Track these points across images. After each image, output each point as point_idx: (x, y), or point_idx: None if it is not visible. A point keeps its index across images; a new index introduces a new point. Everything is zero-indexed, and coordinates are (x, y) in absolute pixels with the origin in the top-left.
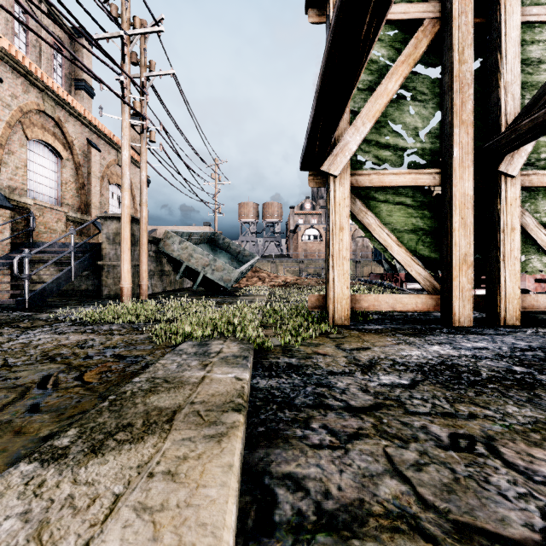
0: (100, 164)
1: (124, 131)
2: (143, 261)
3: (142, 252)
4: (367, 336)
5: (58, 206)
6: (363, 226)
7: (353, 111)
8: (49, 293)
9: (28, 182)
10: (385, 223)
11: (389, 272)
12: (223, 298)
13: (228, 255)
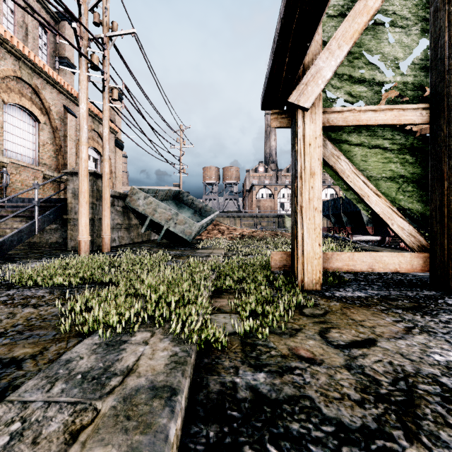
0: (76, 129)
1: (81, 85)
2: (106, 215)
3: (104, 206)
4: (355, 312)
5: (36, 165)
6: (335, 173)
7: (322, 41)
8: (9, 247)
9: (5, 143)
10: (359, 170)
11: (336, 225)
12: (183, 250)
13: (191, 210)
